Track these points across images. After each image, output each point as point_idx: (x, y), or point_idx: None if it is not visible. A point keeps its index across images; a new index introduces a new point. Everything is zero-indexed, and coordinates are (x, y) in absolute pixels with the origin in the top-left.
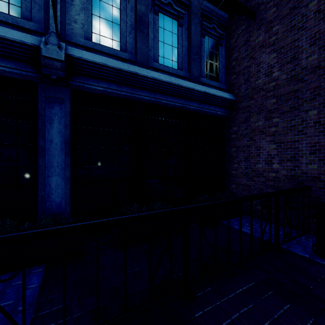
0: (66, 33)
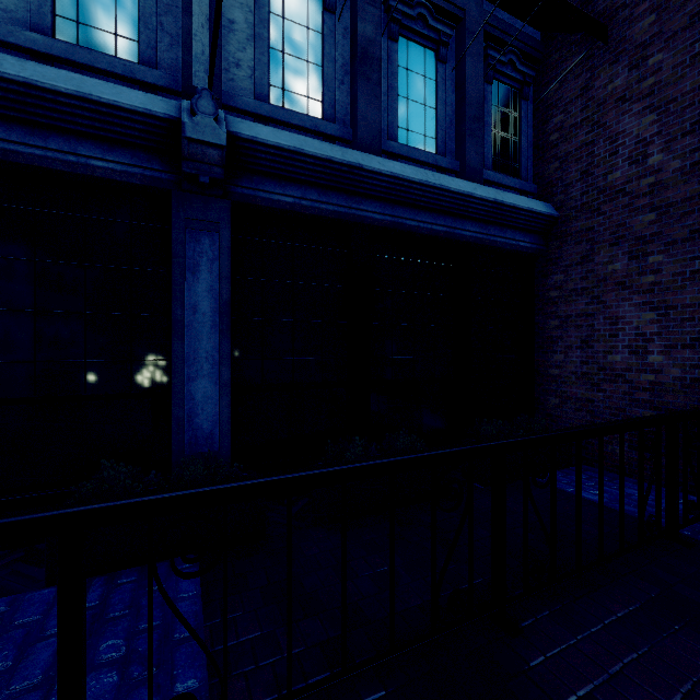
0: (222, 90)
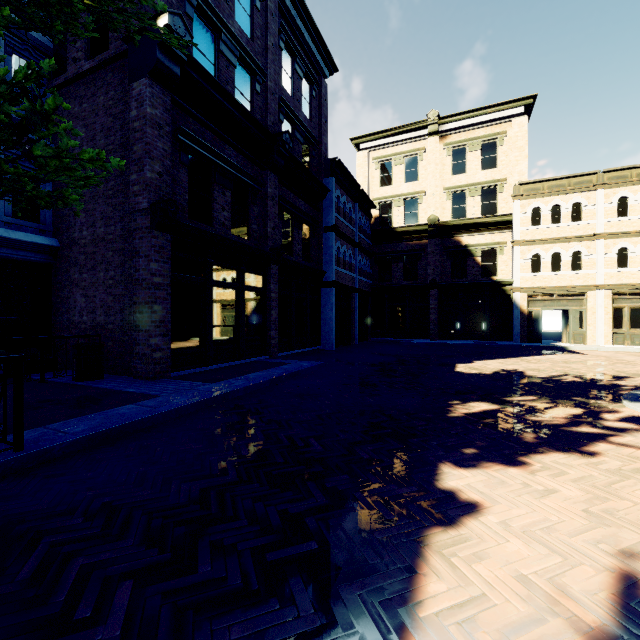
0: None
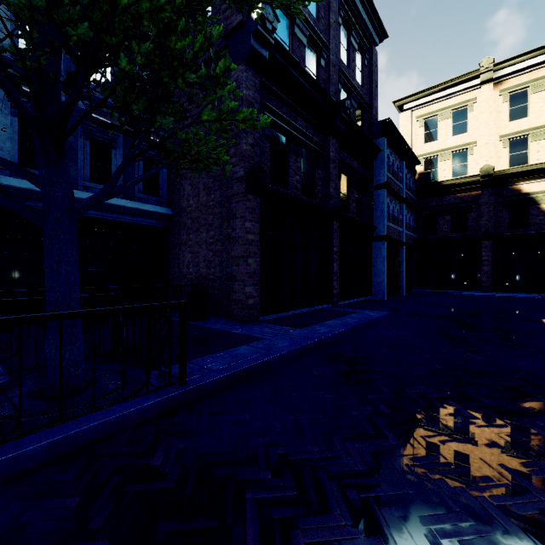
0: None
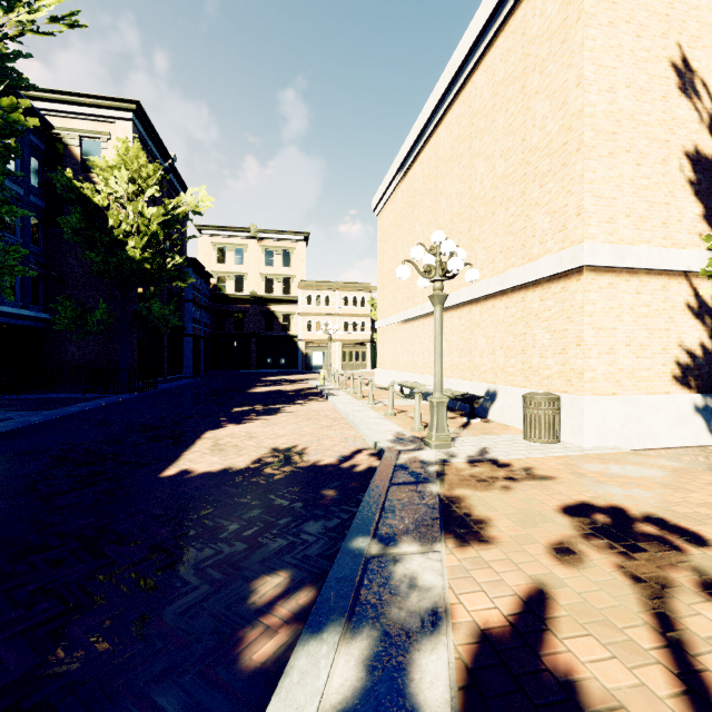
0: None
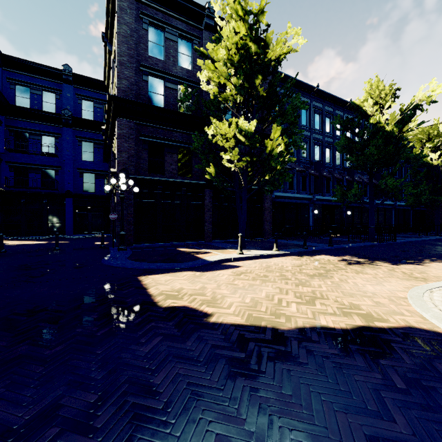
0: None
